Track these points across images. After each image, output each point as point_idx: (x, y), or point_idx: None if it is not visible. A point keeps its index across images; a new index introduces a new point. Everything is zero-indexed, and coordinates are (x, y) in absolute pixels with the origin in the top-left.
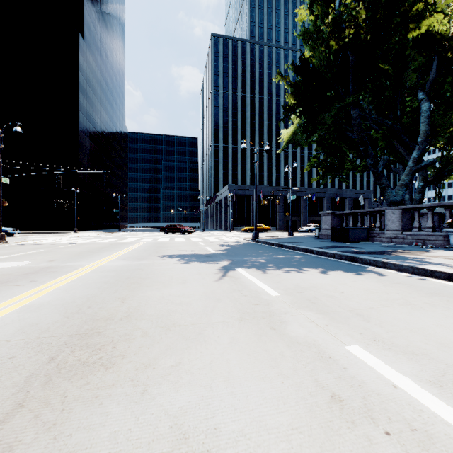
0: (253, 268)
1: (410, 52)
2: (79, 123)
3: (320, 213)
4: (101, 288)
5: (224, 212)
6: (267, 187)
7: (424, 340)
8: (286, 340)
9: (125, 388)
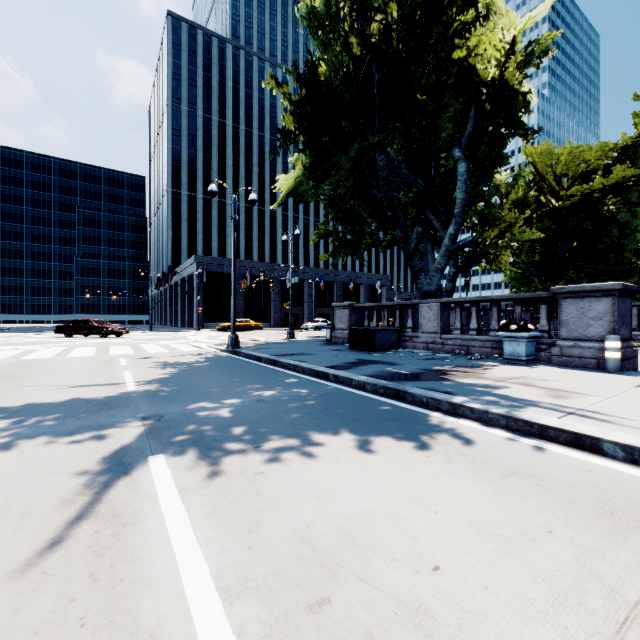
0: (199, 450)
1: (446, 92)
2: None
3: (334, 305)
4: None
5: (188, 299)
6: (257, 263)
7: None
8: None
9: None
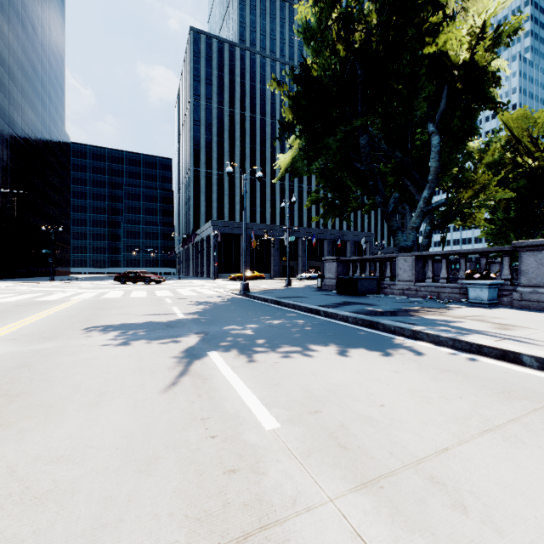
0: (237, 350)
1: (421, 76)
2: None
3: (324, 259)
4: None
5: (206, 255)
6: (260, 225)
7: None
8: None
9: None
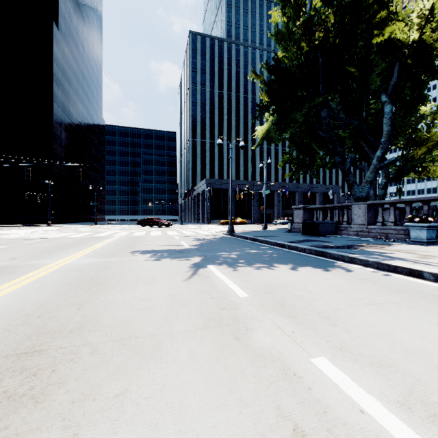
0: (225, 265)
1: (375, 57)
2: (54, 114)
3: (293, 207)
4: (59, 292)
5: (201, 205)
6: (243, 181)
7: (390, 347)
8: (249, 353)
9: (52, 433)
